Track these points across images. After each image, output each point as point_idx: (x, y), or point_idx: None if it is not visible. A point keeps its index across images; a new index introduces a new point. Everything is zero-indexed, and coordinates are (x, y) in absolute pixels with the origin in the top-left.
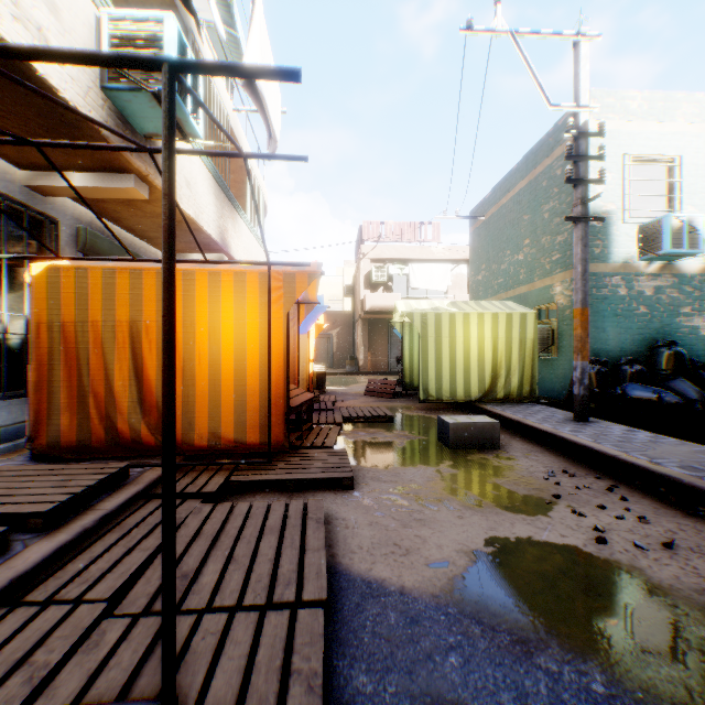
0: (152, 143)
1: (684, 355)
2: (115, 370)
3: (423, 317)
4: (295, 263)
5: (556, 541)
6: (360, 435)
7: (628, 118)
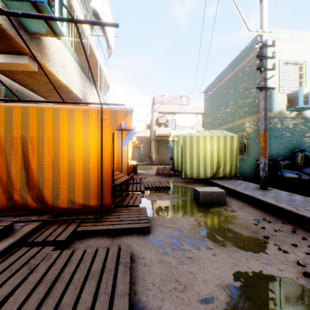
0: (39, 40)
1: (309, 156)
2: (12, 165)
3: (184, 138)
4: (116, 104)
5: (278, 274)
6: (153, 197)
7: (281, 43)
